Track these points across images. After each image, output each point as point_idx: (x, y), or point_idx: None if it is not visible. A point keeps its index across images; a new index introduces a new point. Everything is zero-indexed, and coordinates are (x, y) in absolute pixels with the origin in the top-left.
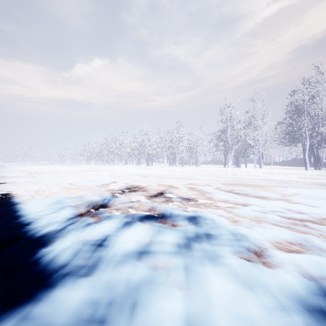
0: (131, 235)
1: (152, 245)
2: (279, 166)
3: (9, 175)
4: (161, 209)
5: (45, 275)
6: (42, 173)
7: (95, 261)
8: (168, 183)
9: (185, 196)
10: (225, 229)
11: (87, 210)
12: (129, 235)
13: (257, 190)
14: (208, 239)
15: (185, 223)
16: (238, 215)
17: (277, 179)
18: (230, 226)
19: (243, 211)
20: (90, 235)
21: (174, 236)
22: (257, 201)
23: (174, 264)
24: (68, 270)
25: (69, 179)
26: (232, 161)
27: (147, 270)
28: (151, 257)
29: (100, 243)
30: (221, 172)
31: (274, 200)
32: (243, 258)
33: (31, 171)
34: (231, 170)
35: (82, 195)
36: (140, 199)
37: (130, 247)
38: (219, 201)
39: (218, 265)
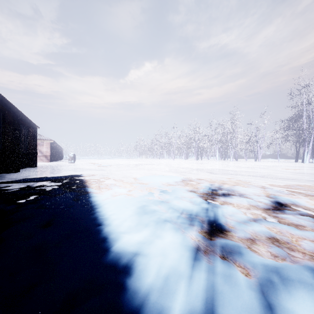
0: None
1: None
2: None
3: (84, 167)
4: None
5: None
6: (108, 166)
7: None
8: (258, 184)
9: None
10: None
11: (201, 236)
12: None
13: None
14: None
15: None
16: None
17: None
18: None
19: None
20: None
21: None
22: None
23: None
24: None
25: (133, 173)
26: (309, 154)
27: None
28: None
29: None
30: (305, 169)
31: None
32: None
33: (99, 164)
34: None
35: (164, 198)
36: (261, 216)
37: None
38: None
39: None
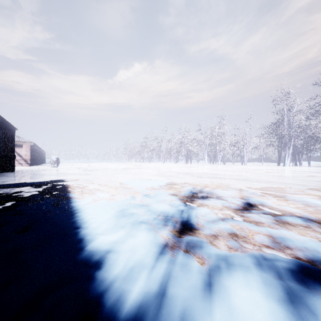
0: None
1: None
2: None
3: (68, 172)
4: (299, 246)
5: None
6: (94, 171)
7: None
8: (237, 187)
9: (296, 213)
10: None
11: (171, 235)
12: None
13: None
14: None
15: None
16: None
17: None
18: None
19: None
20: None
21: None
22: None
23: None
24: None
25: (119, 177)
26: (290, 158)
27: None
28: None
29: None
30: (284, 172)
31: None
32: None
33: (85, 168)
34: (293, 169)
35: (145, 201)
36: (230, 215)
37: None
38: None
39: None
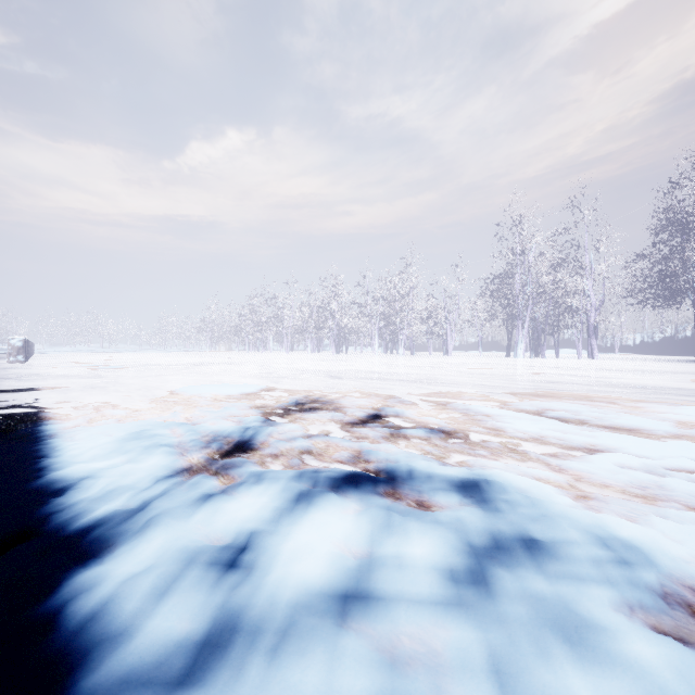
0: (315, 535)
1: (377, 572)
2: (633, 354)
3: (52, 372)
4: (382, 458)
5: (66, 672)
6: (117, 369)
7: (216, 624)
8: (389, 392)
9: (433, 425)
10: (573, 526)
11: (206, 457)
12: (308, 535)
13: (608, 411)
14: (532, 555)
15: (451, 500)
16: (586, 480)
17: (644, 385)
18: (581, 516)
19: (596, 468)
20: (207, 531)
21: (434, 545)
22: (622, 440)
23: (453, 646)
24: (133, 659)
25: (171, 382)
26: (524, 343)
27: (377, 678)
28: (378, 618)
29: (231, 560)
30: (503, 367)
31: (664, 439)
32: (660, 630)
33: (98, 364)
34: (525, 363)
35: (196, 418)
36: (329, 431)
37: (313, 575)
38: (523, 440)
39: (600, 663)
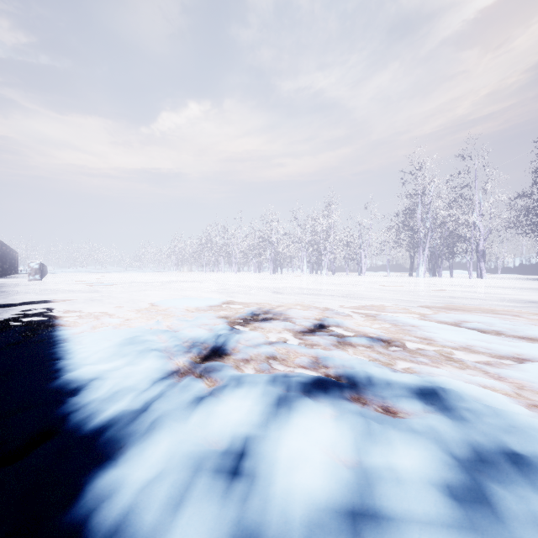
0: (303, 441)
1: (377, 487)
2: (513, 274)
3: (61, 288)
4: (338, 364)
5: None
6: (109, 286)
7: None
8: (324, 305)
9: (371, 334)
10: None
11: (189, 361)
12: (297, 441)
13: (517, 323)
14: (521, 471)
15: (415, 407)
16: (529, 388)
17: (535, 300)
18: None
19: (534, 377)
20: (205, 433)
21: (422, 457)
22: None
23: None
24: None
25: (150, 296)
26: (425, 265)
27: None
28: None
29: (234, 467)
30: (410, 285)
31: None
32: None
33: (94, 281)
34: (426, 281)
35: (175, 326)
36: (285, 339)
37: (314, 487)
38: (453, 348)
39: None
